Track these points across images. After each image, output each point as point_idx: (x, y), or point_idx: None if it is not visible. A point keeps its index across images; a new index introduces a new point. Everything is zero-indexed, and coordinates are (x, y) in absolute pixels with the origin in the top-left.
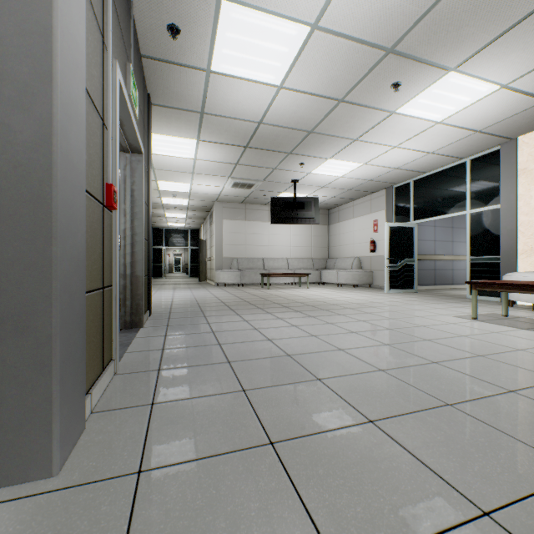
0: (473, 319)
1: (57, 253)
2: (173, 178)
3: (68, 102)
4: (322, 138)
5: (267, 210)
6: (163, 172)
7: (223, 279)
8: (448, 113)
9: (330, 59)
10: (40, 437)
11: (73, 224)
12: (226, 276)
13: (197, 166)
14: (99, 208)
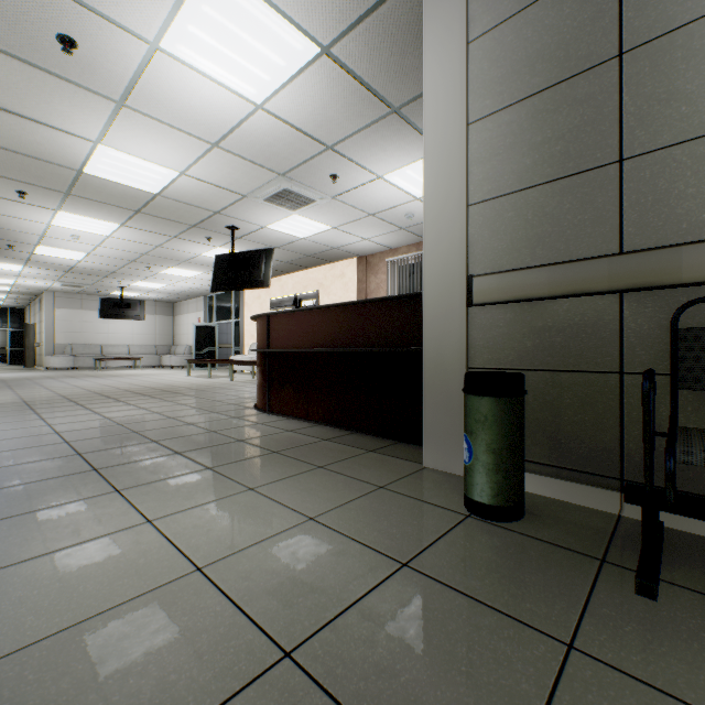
0: (187, 376)
1: None
2: None
3: None
4: (125, 274)
5: None
6: None
7: (54, 364)
8: (191, 276)
9: (105, 259)
10: None
11: None
12: (58, 361)
13: (24, 274)
14: None
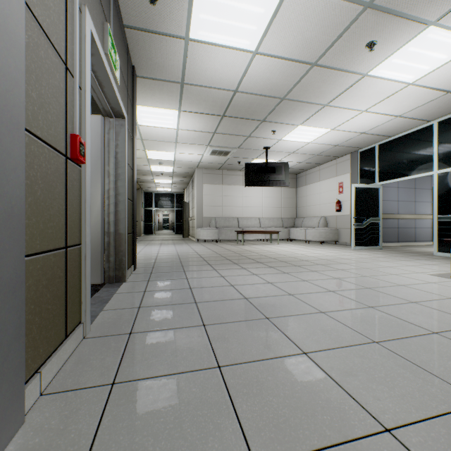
0: None
1: None
2: (159, 148)
3: None
4: (293, 104)
5: (241, 175)
6: (151, 142)
7: (202, 236)
8: (421, 73)
9: (306, 19)
10: None
11: None
12: (205, 233)
13: (179, 136)
14: (59, 159)
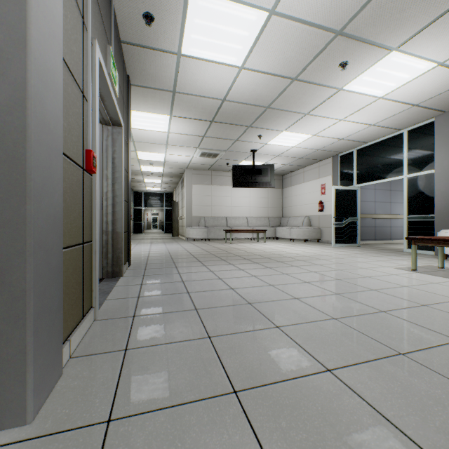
0: (413, 271)
1: (32, 211)
2: (150, 149)
3: (44, 69)
4: (277, 112)
5: (230, 176)
6: (142, 144)
7: (192, 235)
8: (389, 89)
9: (286, 42)
10: (14, 387)
11: (49, 184)
12: (195, 232)
13: (170, 138)
14: (79, 171)
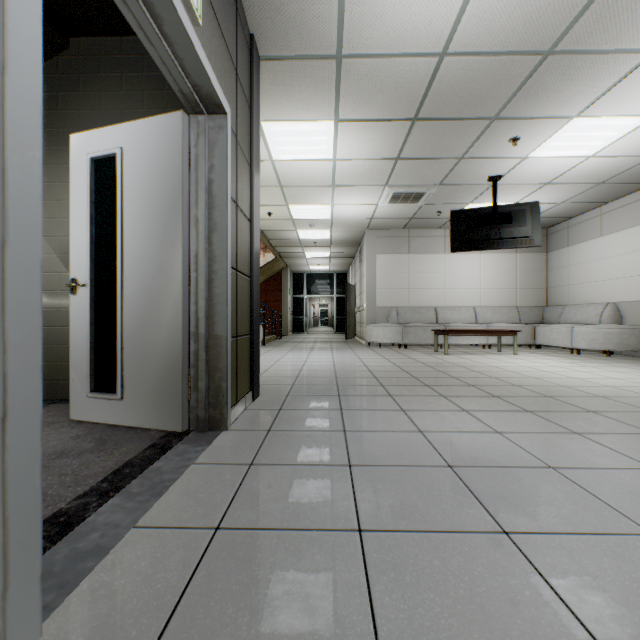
0: None
1: None
2: (308, 199)
3: None
4: (571, 63)
5: (441, 236)
6: (294, 190)
7: (376, 338)
8: None
9: None
10: None
11: None
12: (381, 333)
13: (337, 172)
14: None
